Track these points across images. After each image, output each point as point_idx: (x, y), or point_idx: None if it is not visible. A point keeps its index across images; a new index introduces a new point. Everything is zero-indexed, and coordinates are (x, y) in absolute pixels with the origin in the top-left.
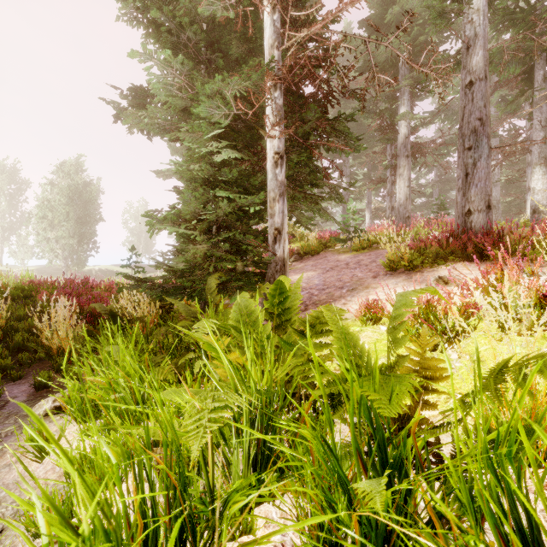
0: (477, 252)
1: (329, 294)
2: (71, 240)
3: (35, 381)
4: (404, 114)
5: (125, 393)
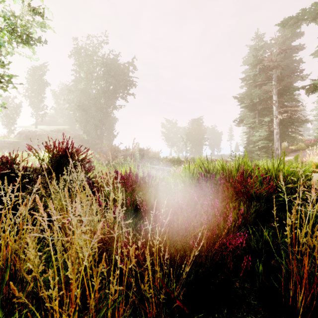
0: None
1: None
2: (197, 147)
3: None
4: None
5: None
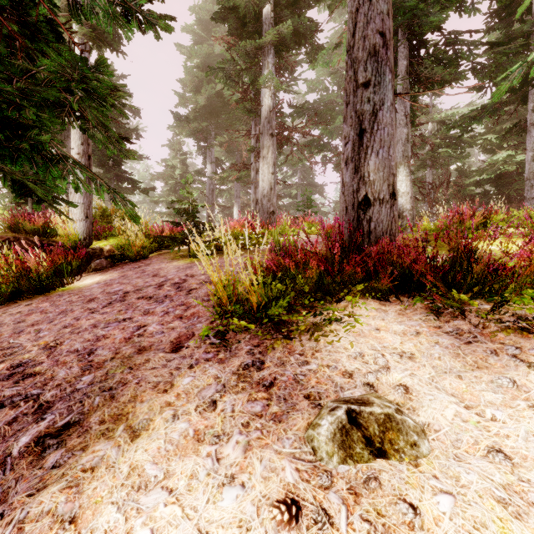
0: (390, 282)
1: None
2: None
3: None
4: (268, 77)
5: None
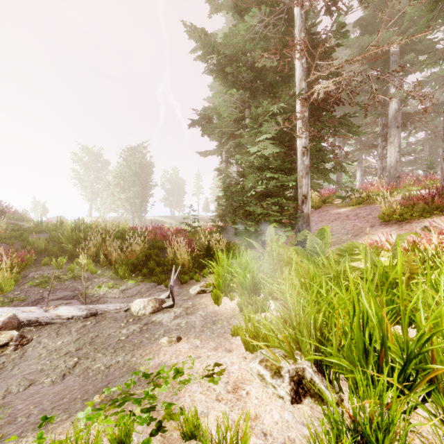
0: None
1: (338, 237)
2: (136, 200)
3: (180, 279)
4: (395, 93)
5: (248, 281)
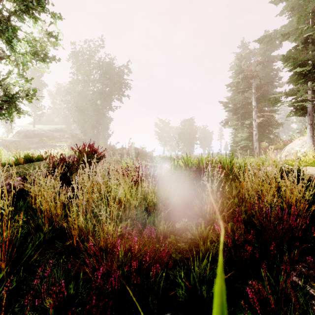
0: None
1: None
2: (189, 145)
3: None
4: None
5: None
